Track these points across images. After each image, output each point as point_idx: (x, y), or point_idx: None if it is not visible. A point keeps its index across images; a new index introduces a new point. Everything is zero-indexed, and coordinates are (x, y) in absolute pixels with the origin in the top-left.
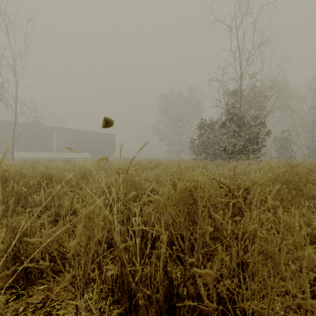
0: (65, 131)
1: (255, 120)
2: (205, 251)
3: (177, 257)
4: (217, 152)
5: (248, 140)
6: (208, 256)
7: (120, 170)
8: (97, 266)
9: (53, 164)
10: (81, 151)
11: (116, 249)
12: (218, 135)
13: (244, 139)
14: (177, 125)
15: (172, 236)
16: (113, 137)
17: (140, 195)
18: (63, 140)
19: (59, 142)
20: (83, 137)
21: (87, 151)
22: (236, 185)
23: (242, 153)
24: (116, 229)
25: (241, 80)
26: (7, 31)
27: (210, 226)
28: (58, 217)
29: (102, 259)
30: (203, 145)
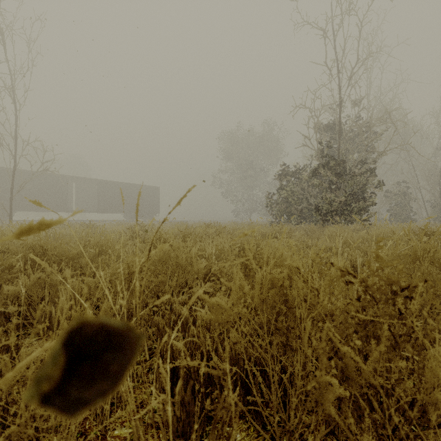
0: (89, 182)
1: (360, 166)
2: (311, 405)
3: (256, 414)
4: (304, 213)
5: (350, 195)
6: (318, 417)
7: (158, 241)
8: (100, 429)
9: (64, 230)
10: (111, 211)
11: (142, 387)
12: (307, 188)
13: (345, 193)
14: (247, 174)
15: (244, 368)
16: (157, 191)
17: (190, 282)
18: (86, 196)
19: (81, 199)
20: (114, 191)
21: (119, 211)
22: (382, 279)
23: (342, 213)
24: (146, 346)
25: (341, 108)
26: (2, 37)
27: (337, 380)
28: (51, 320)
29: (114, 411)
30: (285, 202)
